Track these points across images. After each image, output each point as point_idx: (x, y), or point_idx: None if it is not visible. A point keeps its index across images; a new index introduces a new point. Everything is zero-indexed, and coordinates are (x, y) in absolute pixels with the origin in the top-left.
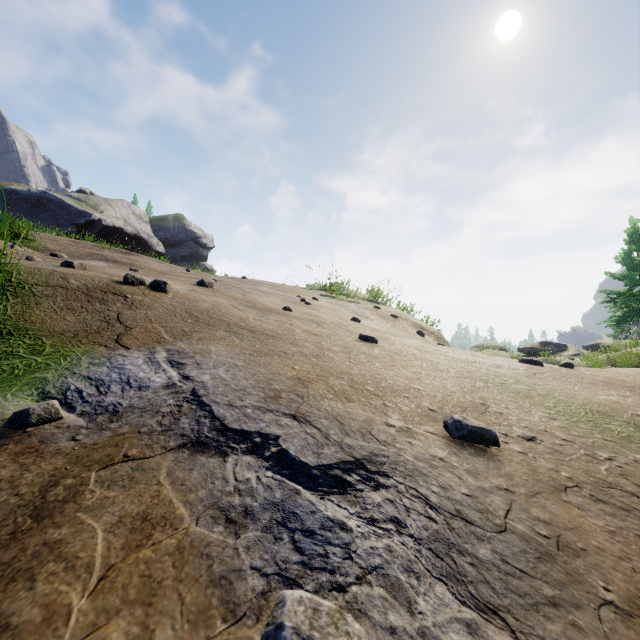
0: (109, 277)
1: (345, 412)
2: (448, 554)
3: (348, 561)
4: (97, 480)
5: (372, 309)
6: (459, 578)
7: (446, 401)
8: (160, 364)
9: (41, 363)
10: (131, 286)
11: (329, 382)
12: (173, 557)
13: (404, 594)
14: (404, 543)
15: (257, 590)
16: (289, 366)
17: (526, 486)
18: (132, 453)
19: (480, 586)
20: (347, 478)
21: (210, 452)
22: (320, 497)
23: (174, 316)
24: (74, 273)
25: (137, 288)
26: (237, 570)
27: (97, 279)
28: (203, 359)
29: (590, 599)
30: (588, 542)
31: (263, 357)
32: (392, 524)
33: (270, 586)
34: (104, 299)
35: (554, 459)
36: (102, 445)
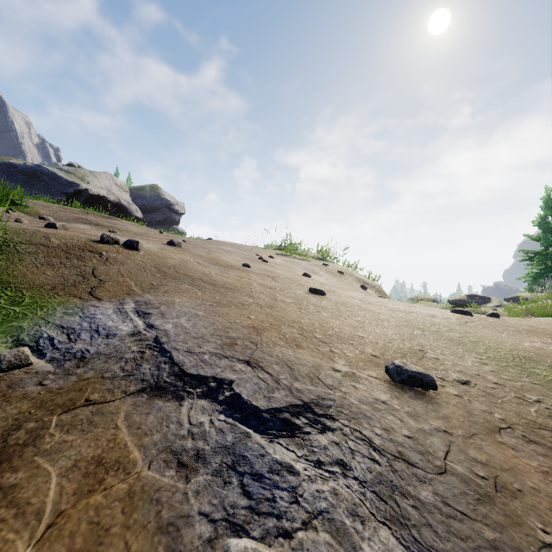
0: (87, 237)
1: (295, 358)
2: (391, 497)
3: (295, 505)
4: (58, 424)
5: (321, 266)
6: (402, 521)
7: (387, 347)
8: (128, 314)
9: (19, 313)
10: (107, 245)
11: (281, 330)
12: (123, 503)
13: (349, 539)
14: (349, 486)
15: (204, 537)
16: (245, 316)
17: (463, 428)
18: (94, 397)
19: (423, 530)
20: (295, 421)
21: (167, 396)
22: (269, 440)
23: (144, 271)
24: (55, 233)
25: (112, 246)
26: (185, 516)
27: (76, 238)
28: (167, 309)
29: (529, 542)
30: (524, 483)
31: (222, 308)
32: (338, 467)
33: (217, 532)
34: (81, 256)
35: (487, 401)
36: (67, 389)
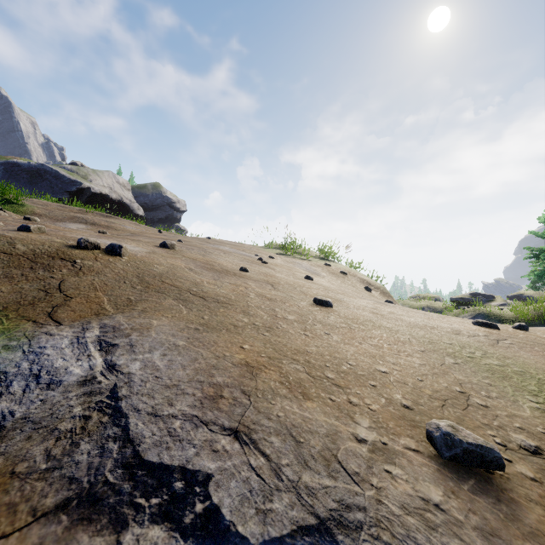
0: (63, 241)
1: (302, 419)
2: None
3: None
4: None
5: (323, 266)
6: None
7: (419, 390)
8: (87, 346)
9: None
10: (84, 250)
11: (282, 368)
12: None
13: None
14: None
15: None
16: (237, 345)
17: None
18: None
19: None
20: None
21: (100, 520)
22: None
23: (123, 282)
24: (24, 238)
25: (90, 252)
26: None
27: (48, 244)
28: (139, 338)
29: None
30: None
31: (209, 333)
32: None
33: None
34: (50, 265)
35: None
36: None
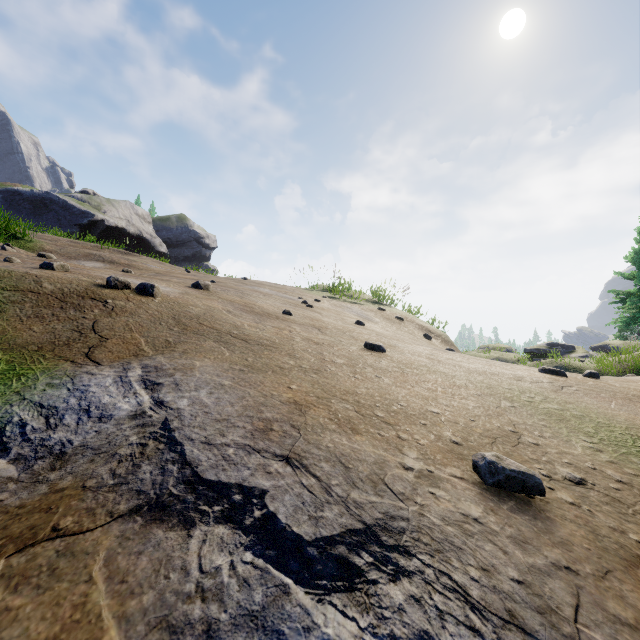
0: (91, 280)
1: (351, 450)
2: None
3: None
4: (4, 573)
5: (376, 311)
6: None
7: (470, 429)
8: (132, 385)
9: None
10: (114, 290)
11: (331, 406)
12: None
13: None
14: None
15: None
16: (285, 385)
17: (591, 560)
18: (65, 524)
19: None
20: (355, 560)
21: (171, 520)
22: (318, 598)
23: (159, 324)
24: (50, 276)
25: (121, 292)
26: None
27: (76, 282)
28: (184, 378)
29: None
30: None
31: (255, 374)
32: None
33: None
34: (80, 305)
35: (615, 512)
36: (30, 509)
